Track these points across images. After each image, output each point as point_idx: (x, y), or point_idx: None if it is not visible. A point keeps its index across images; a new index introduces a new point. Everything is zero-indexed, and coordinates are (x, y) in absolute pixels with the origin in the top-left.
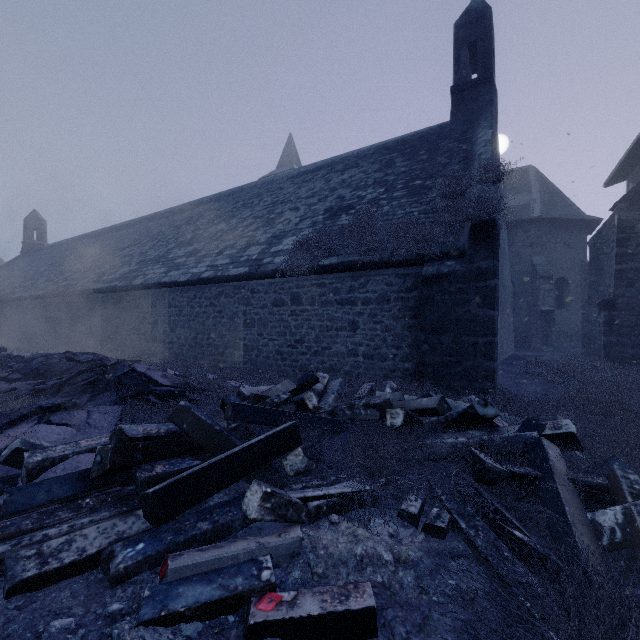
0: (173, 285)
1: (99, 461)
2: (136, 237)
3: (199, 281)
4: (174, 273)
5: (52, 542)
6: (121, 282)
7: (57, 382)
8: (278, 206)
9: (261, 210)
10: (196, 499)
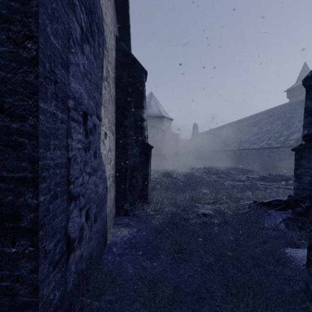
0: (254, 149)
1: (260, 177)
2: (233, 131)
3: (263, 148)
4: (253, 145)
5: (258, 182)
6: (235, 148)
7: (239, 170)
8: (292, 119)
9: (285, 121)
10: (274, 182)
